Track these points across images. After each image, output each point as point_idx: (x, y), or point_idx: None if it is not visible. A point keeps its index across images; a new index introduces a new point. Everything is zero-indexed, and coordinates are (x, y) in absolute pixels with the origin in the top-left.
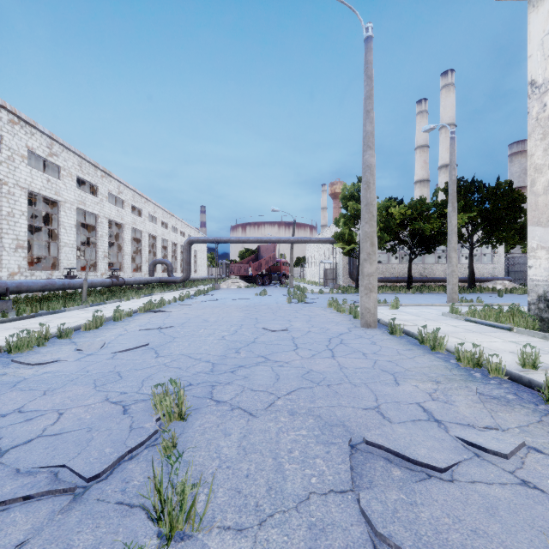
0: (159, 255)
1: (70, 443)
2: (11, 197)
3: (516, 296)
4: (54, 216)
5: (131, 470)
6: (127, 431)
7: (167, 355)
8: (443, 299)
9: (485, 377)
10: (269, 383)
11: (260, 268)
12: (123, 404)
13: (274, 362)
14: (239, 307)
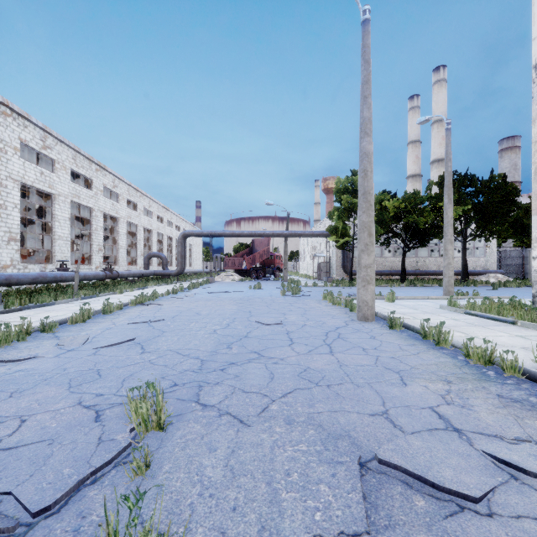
0: (154, 248)
1: (24, 461)
2: (3, 189)
3: (511, 289)
4: (48, 209)
5: (91, 499)
6: (94, 444)
7: (154, 351)
8: (437, 292)
9: (500, 375)
10: (263, 382)
11: (254, 262)
12: (96, 409)
13: (267, 358)
14: (233, 300)
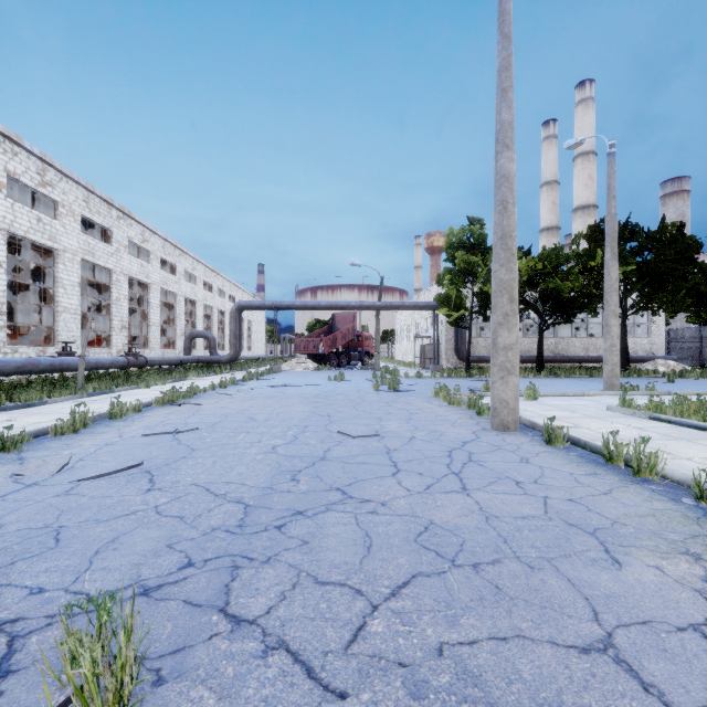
0: (199, 326)
1: None
2: None
3: (692, 381)
4: (49, 271)
5: None
6: None
7: (168, 486)
8: (592, 386)
9: None
10: (352, 558)
11: (335, 344)
12: (13, 632)
13: (359, 503)
14: (304, 397)
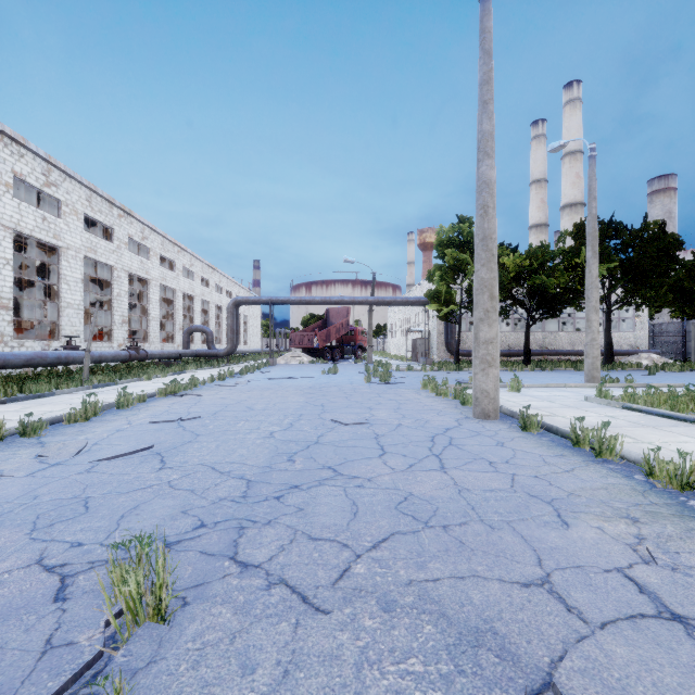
0: (197, 321)
1: None
2: None
3: (672, 374)
4: (53, 267)
5: None
6: (34, 655)
7: (178, 466)
8: (575, 378)
9: None
10: (341, 521)
11: (329, 338)
12: (63, 572)
13: (348, 479)
14: (299, 389)
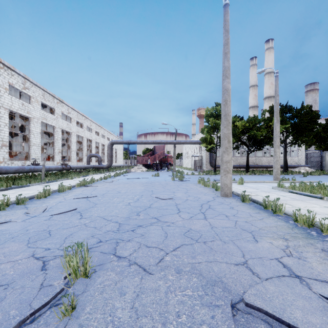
0: (93, 151)
1: None
2: None
3: (314, 176)
4: (27, 127)
5: None
6: (37, 289)
7: (88, 217)
8: (269, 178)
9: (320, 234)
10: (160, 240)
11: (155, 160)
12: (43, 260)
13: (163, 222)
14: (141, 183)
